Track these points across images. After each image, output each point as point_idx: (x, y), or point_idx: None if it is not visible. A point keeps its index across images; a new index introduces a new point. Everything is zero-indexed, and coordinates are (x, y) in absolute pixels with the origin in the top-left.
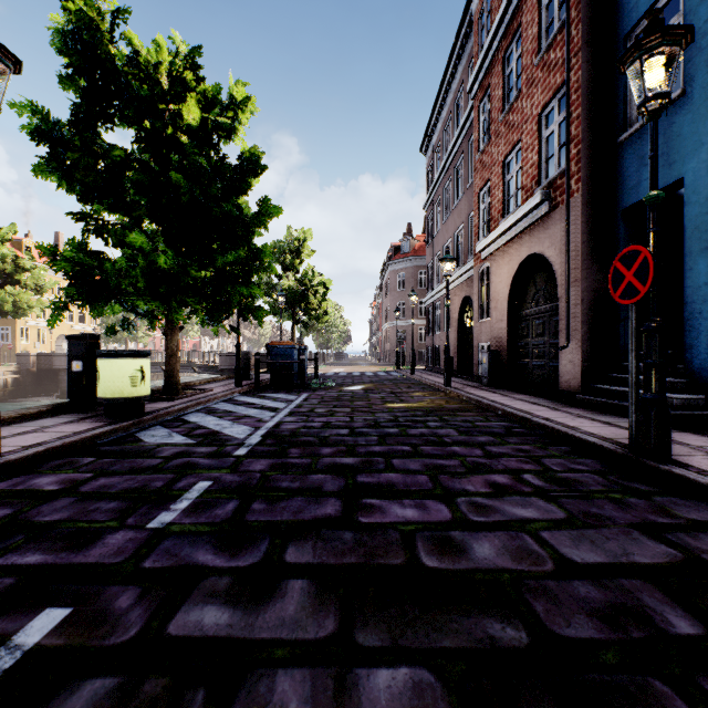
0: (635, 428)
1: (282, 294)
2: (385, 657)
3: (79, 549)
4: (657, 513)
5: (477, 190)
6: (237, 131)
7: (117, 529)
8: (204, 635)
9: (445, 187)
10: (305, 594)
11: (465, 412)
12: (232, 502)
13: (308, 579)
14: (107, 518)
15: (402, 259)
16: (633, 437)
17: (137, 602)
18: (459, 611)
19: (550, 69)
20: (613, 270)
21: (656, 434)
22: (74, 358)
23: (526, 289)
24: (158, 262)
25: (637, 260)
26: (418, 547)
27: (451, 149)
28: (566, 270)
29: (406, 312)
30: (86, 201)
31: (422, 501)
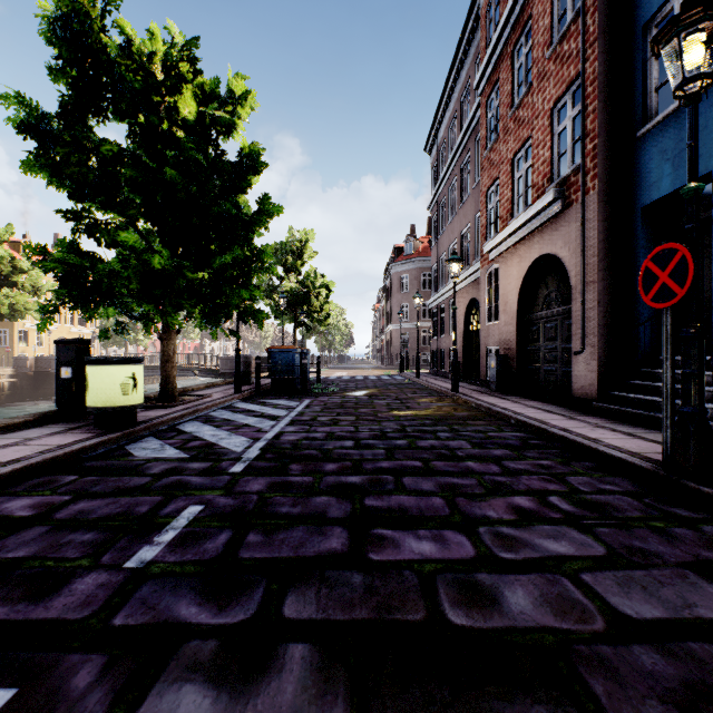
0: (670, 444)
1: (284, 297)
2: None
3: (40, 598)
4: (710, 548)
5: (484, 189)
6: (236, 126)
7: (89, 569)
8: None
9: (450, 187)
10: (307, 667)
11: (475, 420)
12: (225, 533)
13: (310, 642)
14: (80, 554)
15: (405, 261)
16: (668, 454)
17: (99, 679)
18: (499, 693)
19: (563, 61)
20: (644, 270)
21: (696, 452)
22: (63, 365)
23: (536, 291)
24: (152, 263)
25: (673, 259)
26: (440, 595)
27: (457, 148)
28: (582, 271)
29: (410, 314)
30: (78, 199)
31: (439, 532)
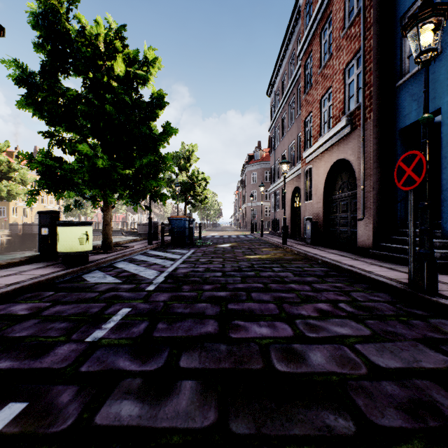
0: (413, 272)
1: (178, 185)
2: (252, 442)
3: (37, 357)
4: (433, 331)
5: (303, 119)
6: (149, 79)
7: (65, 342)
8: (120, 424)
9: (282, 117)
10: (194, 392)
11: (297, 261)
12: (144, 323)
13: (195, 380)
14: (58, 334)
15: (254, 163)
16: (411, 278)
17: (74, 398)
18: (303, 405)
19: (351, 39)
20: (397, 167)
21: (428, 276)
22: (43, 226)
23: (335, 182)
24: (97, 164)
25: (414, 160)
26: (272, 355)
27: (286, 93)
28: (362, 169)
29: (257, 197)
30: (51, 125)
31: (272, 322)
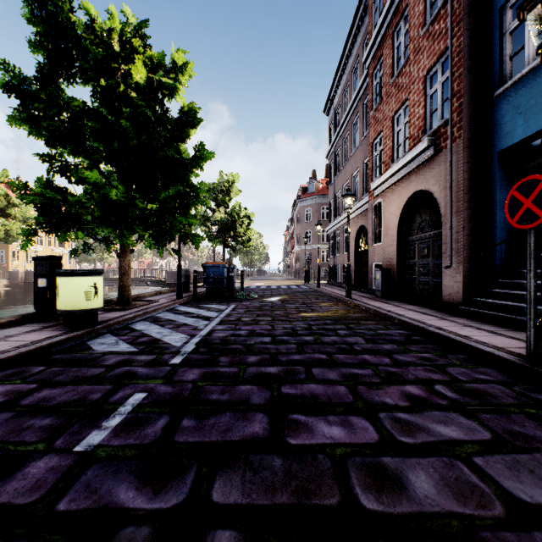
0: (533, 341)
1: (215, 224)
2: None
3: None
4: None
5: (371, 141)
6: (178, 90)
7: (43, 453)
8: None
9: (344, 140)
10: None
11: (366, 320)
12: (163, 418)
13: (236, 529)
14: (37, 438)
15: (308, 197)
16: (531, 349)
17: None
18: None
19: (434, 38)
20: (510, 198)
21: None
22: (40, 276)
23: (412, 219)
24: (110, 195)
25: (537, 188)
26: (352, 479)
27: (349, 110)
28: (450, 203)
29: (312, 239)
30: (52, 146)
31: (346, 417)
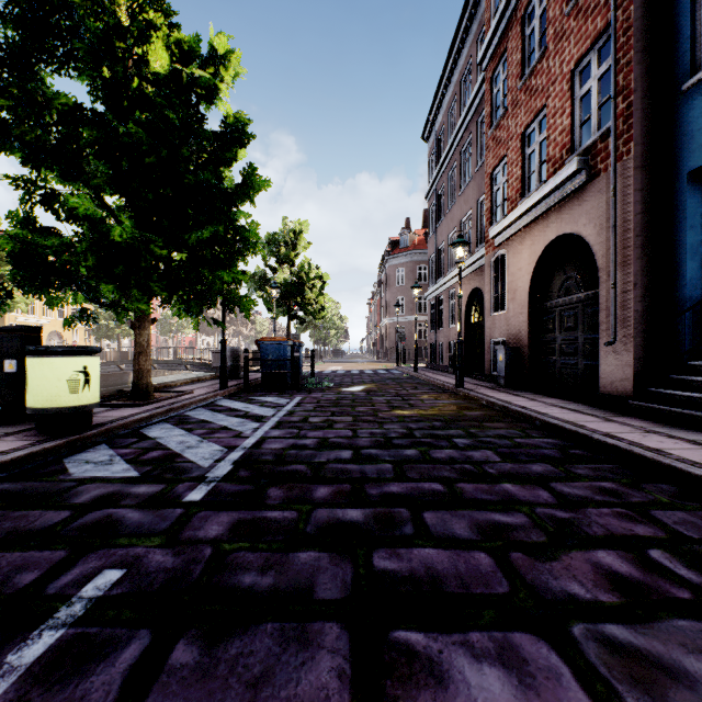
0: None
1: (276, 287)
2: None
3: None
4: None
5: (489, 170)
6: (219, 91)
7: None
8: None
9: (449, 173)
10: None
11: (493, 422)
12: (136, 641)
13: None
14: None
15: (401, 253)
16: None
17: None
18: None
19: (587, 14)
20: None
21: None
22: (6, 356)
23: (550, 276)
24: (111, 235)
25: None
26: None
27: (458, 131)
28: (613, 249)
29: (405, 308)
30: (33, 167)
31: (506, 637)
